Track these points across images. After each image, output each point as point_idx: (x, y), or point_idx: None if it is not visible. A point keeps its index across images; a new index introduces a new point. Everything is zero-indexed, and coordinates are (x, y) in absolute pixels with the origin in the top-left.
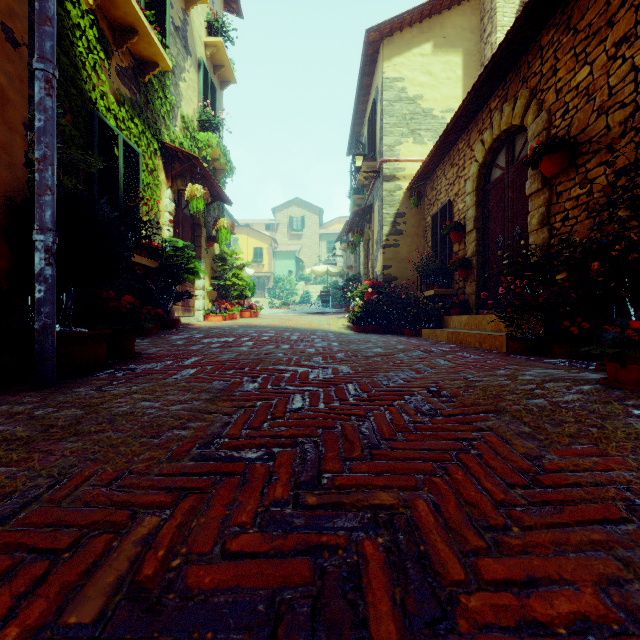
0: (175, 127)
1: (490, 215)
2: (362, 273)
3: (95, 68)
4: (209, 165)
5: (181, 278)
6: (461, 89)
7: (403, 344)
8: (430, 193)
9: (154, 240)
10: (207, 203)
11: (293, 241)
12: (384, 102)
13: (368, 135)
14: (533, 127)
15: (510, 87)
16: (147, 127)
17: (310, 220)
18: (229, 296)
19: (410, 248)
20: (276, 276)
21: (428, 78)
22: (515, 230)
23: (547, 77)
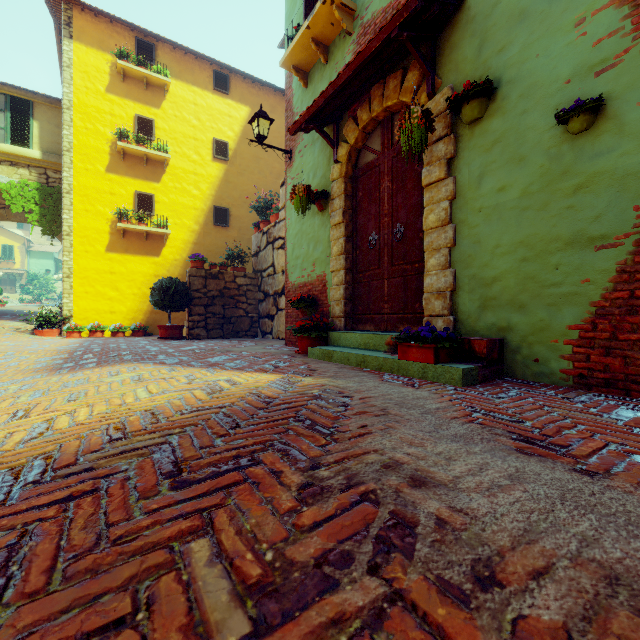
0: None
1: None
2: None
3: None
4: None
5: None
6: None
7: None
8: None
9: None
10: None
11: (52, 242)
12: None
13: None
14: None
15: None
16: None
17: None
18: None
19: None
20: (31, 274)
21: None
22: None
23: None
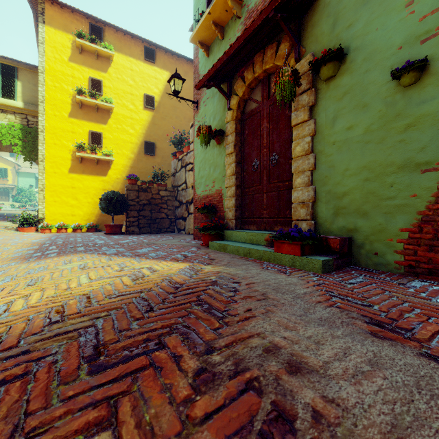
0: None
1: None
2: None
3: None
4: None
5: None
6: None
7: None
8: None
9: None
10: None
11: (34, 166)
12: None
13: None
14: None
15: None
16: None
17: None
18: None
19: None
20: (19, 188)
21: None
22: None
23: None
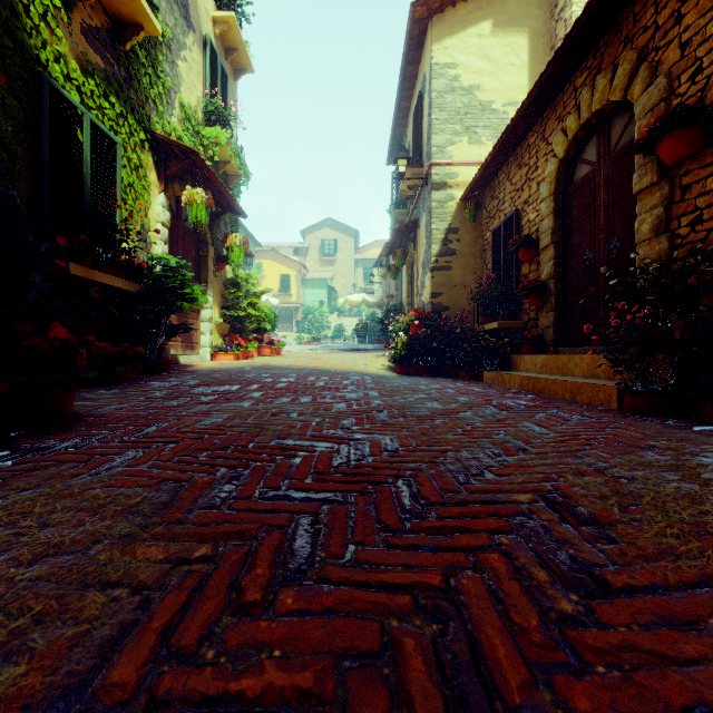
0: (171, 116)
1: (573, 225)
2: (405, 302)
3: (47, 19)
4: (218, 169)
5: (172, 306)
6: (527, 77)
7: (465, 394)
8: (490, 203)
9: (134, 255)
10: (215, 215)
11: (325, 267)
12: (433, 93)
13: (413, 137)
14: (643, 100)
15: (605, 53)
16: (129, 110)
17: (344, 243)
18: (244, 330)
19: (465, 271)
20: (305, 307)
21: (487, 64)
22: (611, 243)
23: (665, 29)
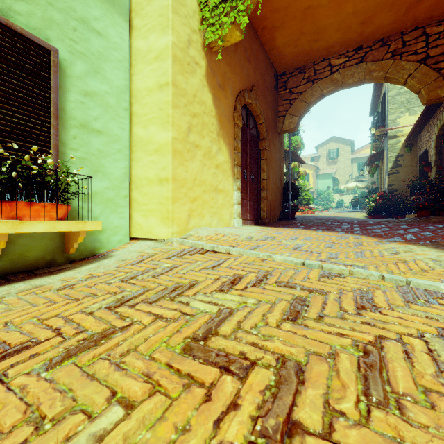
0: (285, 140)
1: (442, 159)
2: (378, 187)
3: None
4: (294, 148)
5: None
6: None
7: None
8: (419, 143)
9: None
10: None
11: (330, 166)
12: (389, 97)
13: (381, 110)
14: None
15: None
16: None
17: (343, 150)
18: (302, 204)
19: (406, 173)
20: (318, 191)
21: None
22: None
23: None
